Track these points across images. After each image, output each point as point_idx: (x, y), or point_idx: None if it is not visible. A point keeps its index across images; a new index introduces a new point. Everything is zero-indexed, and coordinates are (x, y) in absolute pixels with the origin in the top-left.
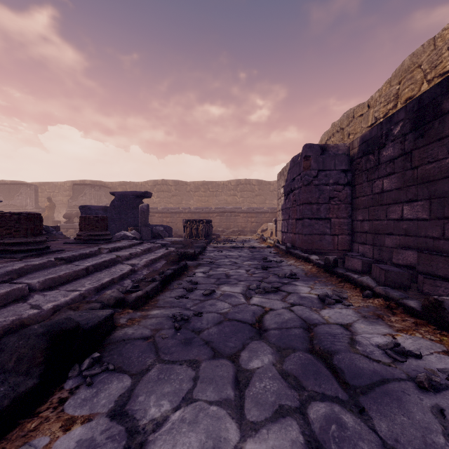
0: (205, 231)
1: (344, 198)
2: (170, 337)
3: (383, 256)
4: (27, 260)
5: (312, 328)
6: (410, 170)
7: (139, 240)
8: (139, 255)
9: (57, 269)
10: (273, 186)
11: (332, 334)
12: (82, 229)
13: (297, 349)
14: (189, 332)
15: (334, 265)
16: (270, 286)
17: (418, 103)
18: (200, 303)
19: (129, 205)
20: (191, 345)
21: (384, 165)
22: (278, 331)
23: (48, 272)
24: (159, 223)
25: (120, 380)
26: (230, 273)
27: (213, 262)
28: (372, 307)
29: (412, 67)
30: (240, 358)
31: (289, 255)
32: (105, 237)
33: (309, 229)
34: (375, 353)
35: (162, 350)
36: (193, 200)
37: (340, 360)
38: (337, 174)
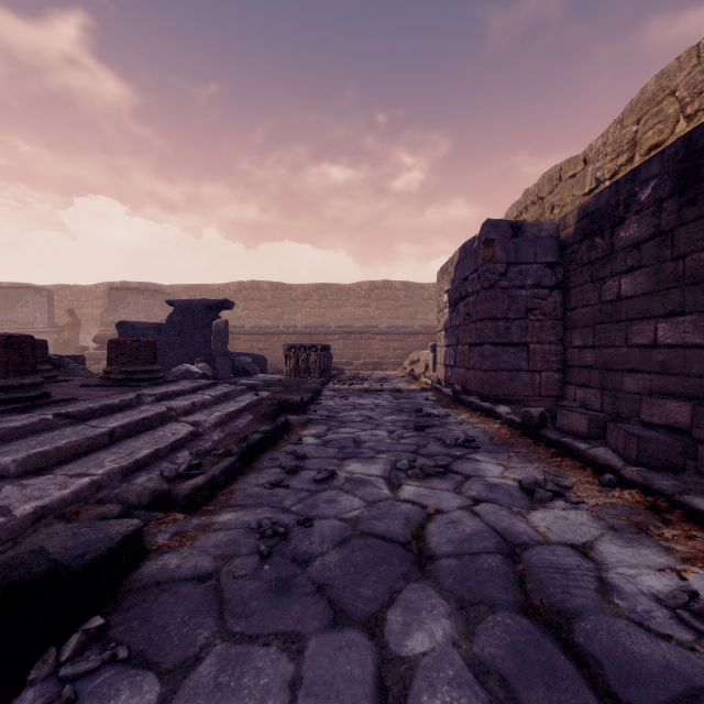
0: (319, 364)
1: (551, 311)
2: (250, 575)
3: (620, 408)
4: (2, 419)
5: (519, 553)
6: (670, 261)
7: (213, 378)
8: (209, 406)
9: (57, 434)
10: (429, 292)
11: (560, 568)
12: (112, 362)
13: (497, 604)
14: (287, 562)
15: (541, 424)
16: (432, 464)
17: (686, 146)
18: (309, 497)
19: (197, 322)
20: (288, 594)
21: (621, 255)
22: (455, 561)
23: (38, 441)
24: (247, 350)
25: (136, 688)
26: (361, 437)
27: (333, 417)
28: (621, 507)
29: (659, 95)
30: (385, 625)
31: (458, 405)
32: (151, 375)
33: (492, 361)
34: (655, 615)
35: (231, 607)
36: (301, 314)
37: (589, 636)
38: (538, 270)
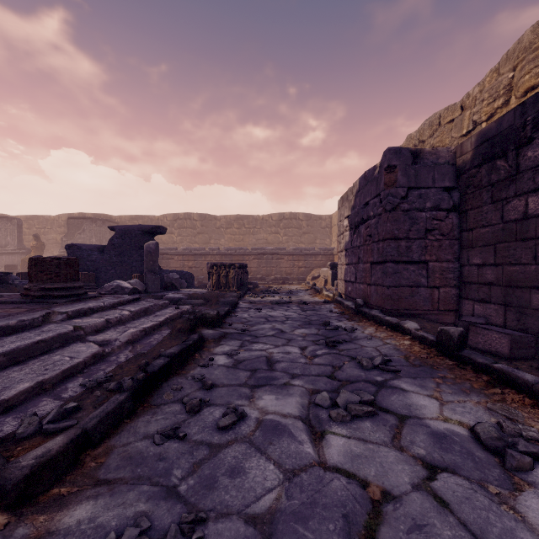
0: (237, 280)
1: (449, 231)
2: None
3: (527, 324)
4: None
5: None
6: None
7: (144, 292)
8: (126, 322)
9: None
10: (326, 222)
11: None
12: (32, 279)
13: None
14: None
15: (461, 345)
16: (357, 399)
17: None
18: (207, 461)
19: (134, 244)
20: None
21: (529, 174)
22: None
23: None
24: (179, 268)
25: None
26: (274, 355)
27: (247, 330)
28: None
29: (536, 43)
30: None
31: (362, 317)
32: (72, 292)
33: (394, 277)
34: None
35: None
36: (224, 239)
37: None
38: (436, 194)
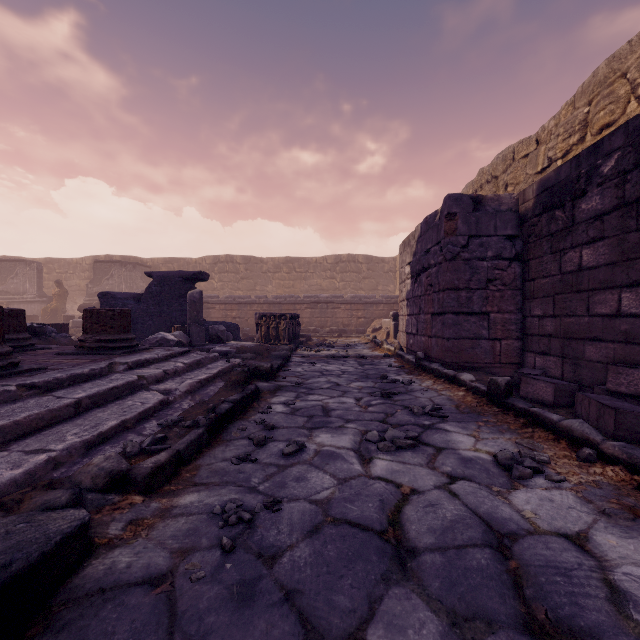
0: (288, 332)
1: (511, 281)
2: (209, 577)
3: (581, 375)
4: None
5: (508, 546)
6: (634, 231)
7: (188, 345)
8: (181, 373)
9: (18, 406)
10: (389, 265)
11: (559, 568)
12: (87, 331)
13: (495, 619)
14: (252, 558)
15: (507, 393)
16: (403, 435)
17: None
18: (277, 474)
19: (174, 293)
20: (252, 605)
21: (583, 226)
22: (439, 556)
23: None
24: (221, 319)
25: None
26: (330, 404)
27: (301, 384)
28: (607, 486)
29: (611, 77)
30: None
31: (421, 371)
32: (125, 343)
33: (454, 329)
34: None
35: (184, 624)
36: (271, 286)
37: None
38: (498, 242)
